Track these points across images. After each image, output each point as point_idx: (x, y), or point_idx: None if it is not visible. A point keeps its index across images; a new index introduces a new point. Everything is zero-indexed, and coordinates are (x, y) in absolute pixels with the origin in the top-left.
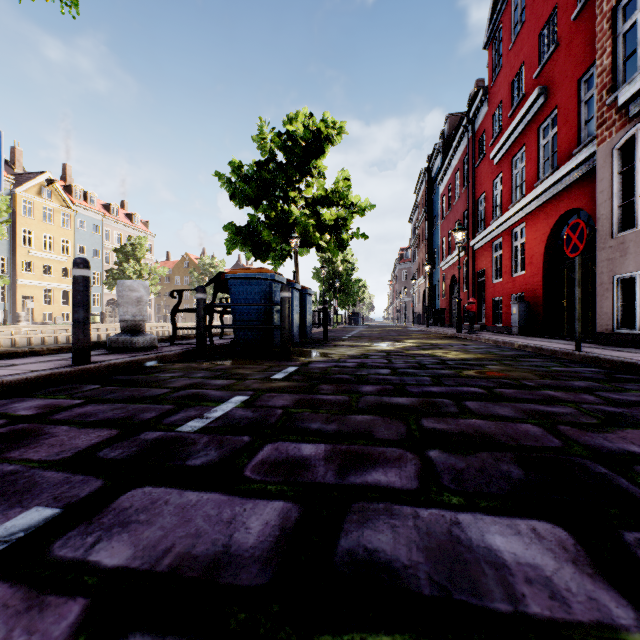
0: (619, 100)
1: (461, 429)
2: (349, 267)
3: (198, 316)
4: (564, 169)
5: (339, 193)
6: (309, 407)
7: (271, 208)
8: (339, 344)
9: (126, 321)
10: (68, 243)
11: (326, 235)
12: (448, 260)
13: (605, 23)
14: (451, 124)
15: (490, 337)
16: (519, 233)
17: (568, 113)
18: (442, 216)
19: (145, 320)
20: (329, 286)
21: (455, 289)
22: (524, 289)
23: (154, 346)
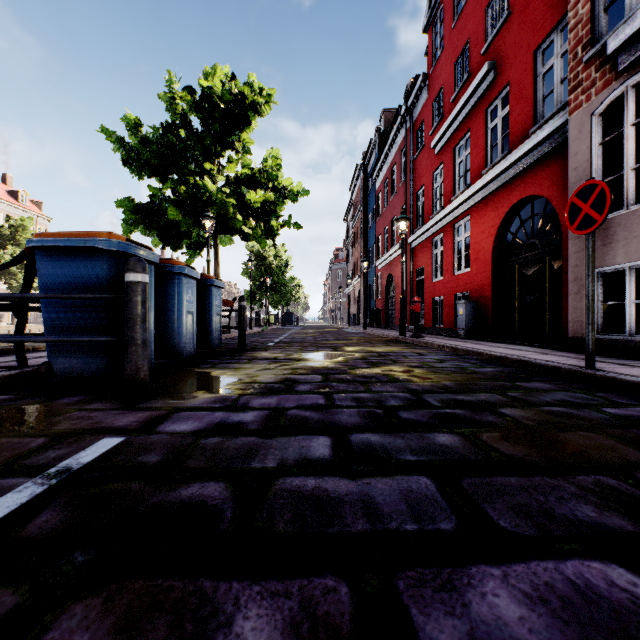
0: (609, 47)
1: None
2: (282, 264)
3: None
4: (521, 150)
5: (267, 173)
6: None
7: (181, 182)
8: (257, 356)
9: None
10: None
11: (251, 220)
12: (385, 258)
13: None
14: (386, 120)
15: (442, 342)
16: (463, 227)
17: (523, 88)
18: (378, 213)
19: None
20: (260, 283)
21: (391, 289)
22: (469, 288)
23: None
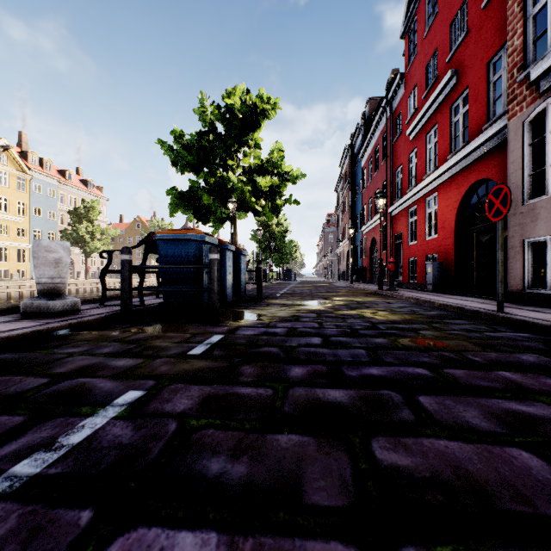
0: (532, 76)
1: (433, 467)
2: (283, 230)
3: (123, 278)
4: (475, 143)
5: (273, 163)
6: (218, 414)
7: (211, 175)
8: (272, 303)
9: (42, 284)
10: (24, 205)
11: (261, 200)
12: (369, 224)
13: (516, 6)
14: (371, 107)
15: (410, 294)
16: (432, 201)
17: (478, 93)
18: (363, 186)
19: (65, 282)
20: (265, 246)
21: (375, 250)
22: (437, 251)
23: (76, 309)
